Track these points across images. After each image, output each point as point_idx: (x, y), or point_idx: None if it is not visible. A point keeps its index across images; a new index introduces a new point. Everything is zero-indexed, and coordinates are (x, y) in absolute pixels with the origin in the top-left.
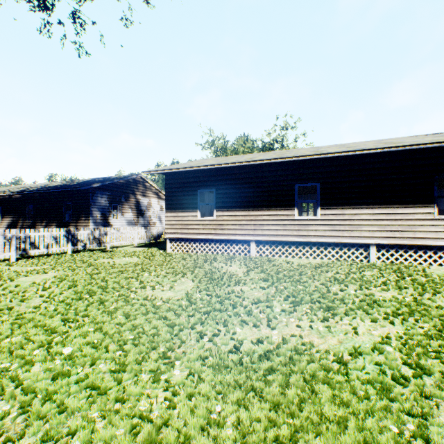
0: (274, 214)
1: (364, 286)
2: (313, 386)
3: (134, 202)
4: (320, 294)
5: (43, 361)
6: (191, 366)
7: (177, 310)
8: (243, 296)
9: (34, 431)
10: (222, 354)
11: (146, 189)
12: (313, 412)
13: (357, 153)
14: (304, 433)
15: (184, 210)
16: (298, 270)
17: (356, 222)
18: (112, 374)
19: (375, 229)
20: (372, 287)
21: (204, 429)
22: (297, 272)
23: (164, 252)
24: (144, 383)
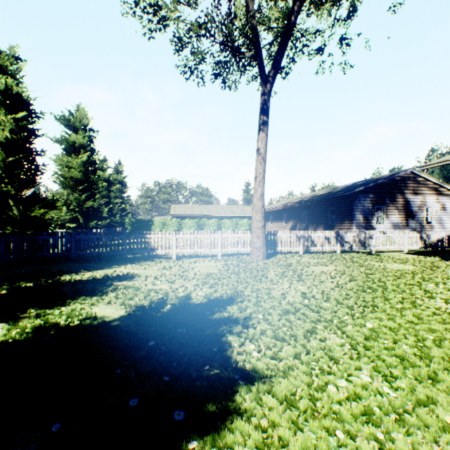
0: None
1: None
2: None
3: (401, 203)
4: None
5: (352, 325)
6: None
7: None
8: None
9: (365, 362)
10: None
11: (418, 185)
12: None
13: None
14: None
15: None
16: None
17: None
18: (417, 357)
19: None
20: None
21: None
22: None
23: None
24: None
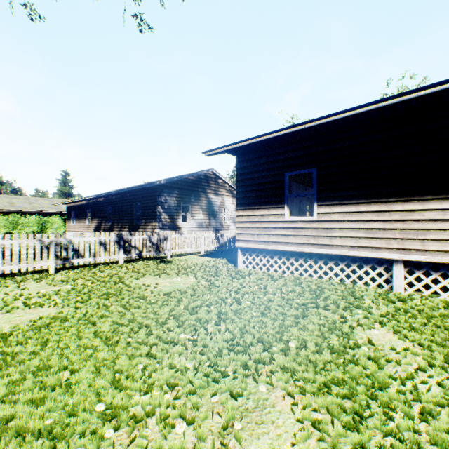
0: None
1: None
2: None
3: (205, 202)
4: None
5: None
6: None
7: None
8: None
9: None
10: None
11: (219, 186)
12: None
13: None
14: None
15: (263, 206)
16: None
17: None
18: None
19: None
20: None
21: None
22: None
23: (234, 268)
24: None
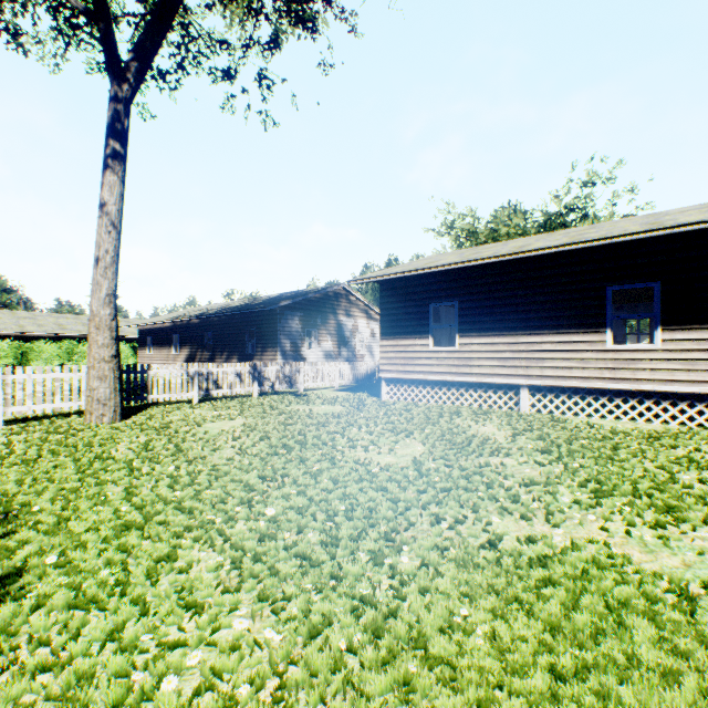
0: (564, 341)
1: None
2: (621, 617)
3: (334, 326)
4: (653, 484)
5: (246, 520)
6: (423, 555)
7: (401, 482)
8: (505, 473)
9: (249, 588)
10: (469, 548)
11: (351, 305)
12: (617, 650)
13: None
14: (598, 673)
15: (408, 336)
16: (612, 440)
17: None
18: (323, 547)
19: None
20: None
21: (443, 631)
22: (608, 444)
23: (378, 399)
24: (363, 563)
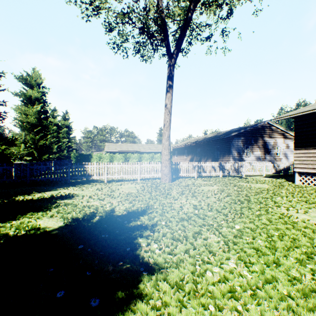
0: None
1: None
2: None
3: (261, 143)
4: None
5: (226, 227)
6: None
7: (315, 230)
8: None
9: (233, 253)
10: None
11: (272, 131)
12: None
13: None
14: None
15: None
16: None
17: None
18: (267, 248)
19: None
20: None
21: None
22: None
23: (292, 183)
24: (292, 262)
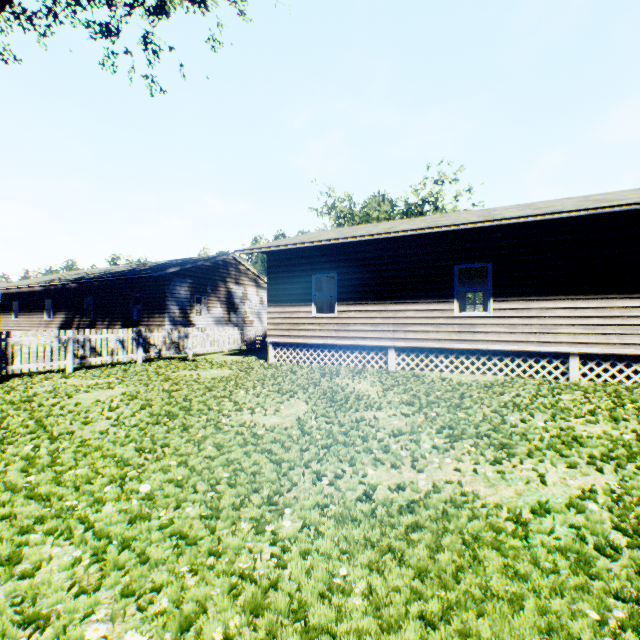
0: (423, 309)
1: (559, 415)
2: (475, 550)
3: (225, 293)
4: (490, 426)
5: (116, 500)
6: (305, 516)
7: (286, 442)
8: (377, 426)
9: (112, 583)
10: (347, 503)
11: (240, 274)
12: (474, 585)
13: (550, 218)
14: (460, 611)
15: (294, 304)
16: (459, 390)
17: (549, 320)
18: (202, 521)
19: (579, 332)
20: (572, 418)
21: (324, 595)
22: (456, 394)
23: (266, 362)
24: (245, 534)
